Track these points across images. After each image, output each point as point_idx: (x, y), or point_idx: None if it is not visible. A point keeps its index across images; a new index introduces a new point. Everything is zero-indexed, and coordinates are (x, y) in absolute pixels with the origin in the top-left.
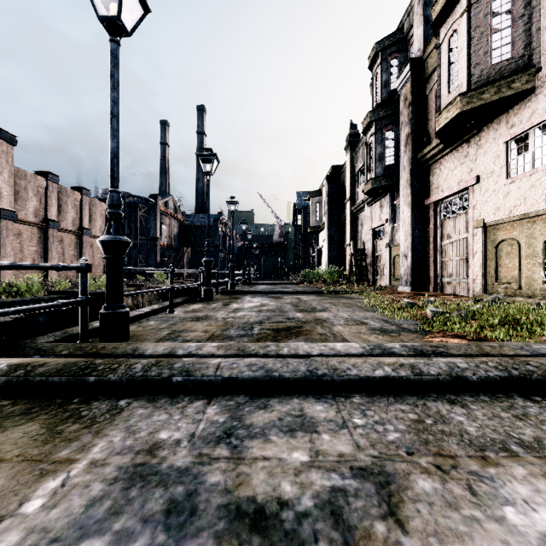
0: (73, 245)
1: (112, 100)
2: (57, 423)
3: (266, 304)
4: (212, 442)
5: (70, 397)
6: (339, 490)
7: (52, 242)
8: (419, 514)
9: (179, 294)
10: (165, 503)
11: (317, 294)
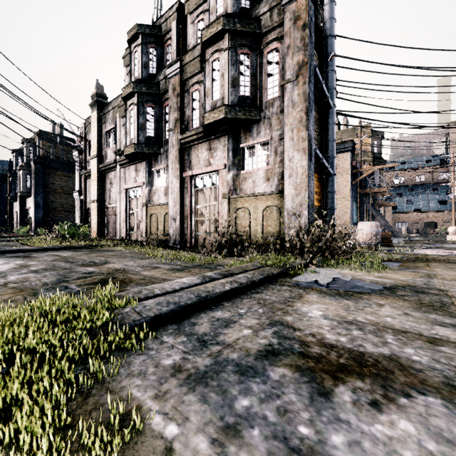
0: None
1: None
2: None
3: None
4: None
5: None
6: None
7: None
8: None
9: None
10: None
11: None
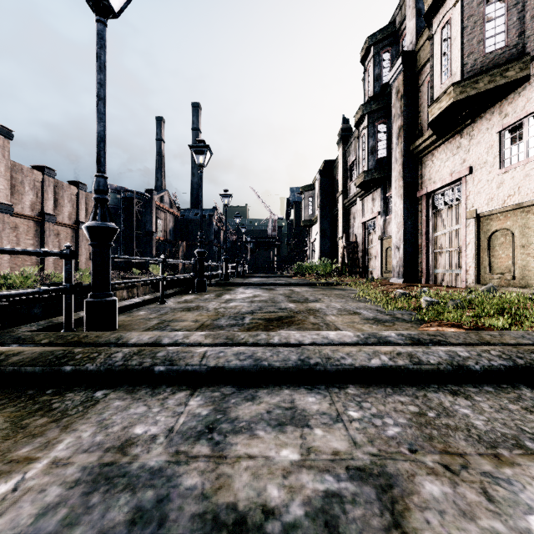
0: (70, 238)
1: (98, 82)
2: (24, 416)
3: (259, 295)
4: (191, 438)
5: (43, 387)
6: (334, 495)
7: (48, 236)
8: (429, 525)
9: (172, 286)
10: (130, 512)
11: (310, 286)
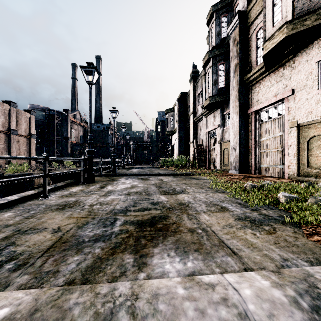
0: (3, 141)
1: None
2: None
3: (136, 185)
4: None
5: None
6: None
7: None
8: None
9: (67, 177)
10: None
11: (173, 176)
